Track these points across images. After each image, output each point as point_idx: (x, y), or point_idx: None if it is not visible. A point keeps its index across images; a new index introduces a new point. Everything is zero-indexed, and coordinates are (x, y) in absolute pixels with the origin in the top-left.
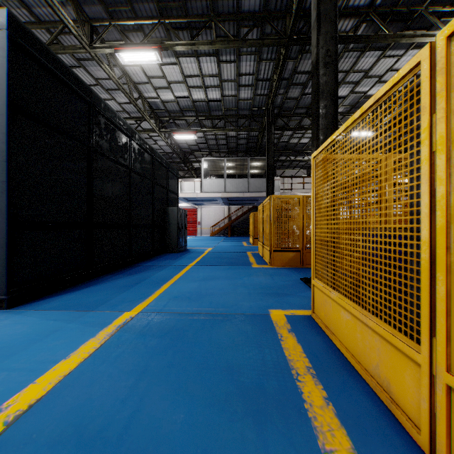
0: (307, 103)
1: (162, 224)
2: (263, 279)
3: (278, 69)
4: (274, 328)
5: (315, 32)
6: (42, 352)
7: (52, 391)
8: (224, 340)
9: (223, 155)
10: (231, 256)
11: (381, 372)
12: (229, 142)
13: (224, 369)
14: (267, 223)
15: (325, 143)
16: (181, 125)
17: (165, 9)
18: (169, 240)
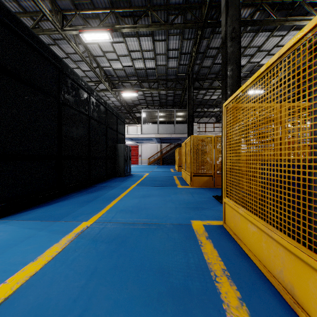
0: (216, 70)
1: (113, 156)
2: (186, 197)
3: (196, 45)
4: (195, 235)
5: (224, 15)
6: (16, 256)
7: (18, 291)
8: (157, 246)
9: (157, 108)
10: (162, 179)
11: (285, 276)
12: (161, 98)
13: (157, 271)
14: (188, 155)
15: (234, 94)
16: (127, 87)
17: (115, 2)
18: (118, 167)
